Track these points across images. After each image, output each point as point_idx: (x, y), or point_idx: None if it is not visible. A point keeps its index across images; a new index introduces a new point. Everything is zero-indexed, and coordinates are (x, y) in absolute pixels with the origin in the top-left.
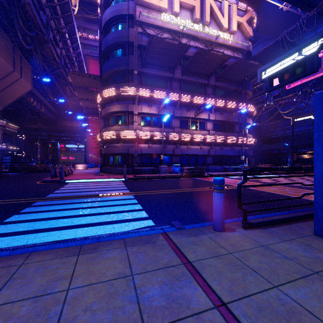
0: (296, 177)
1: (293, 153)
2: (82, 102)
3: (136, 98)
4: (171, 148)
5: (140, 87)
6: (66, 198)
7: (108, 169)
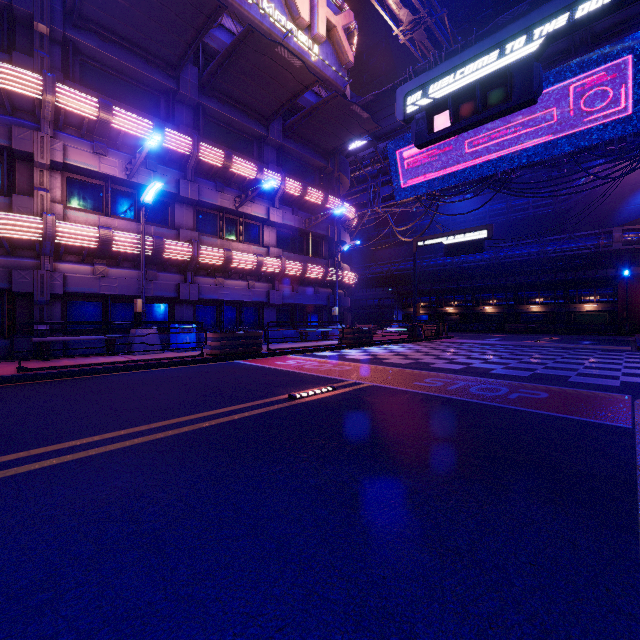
0: (430, 348)
1: (416, 304)
2: None
3: (42, 110)
4: (171, 281)
5: (60, 81)
6: None
7: None
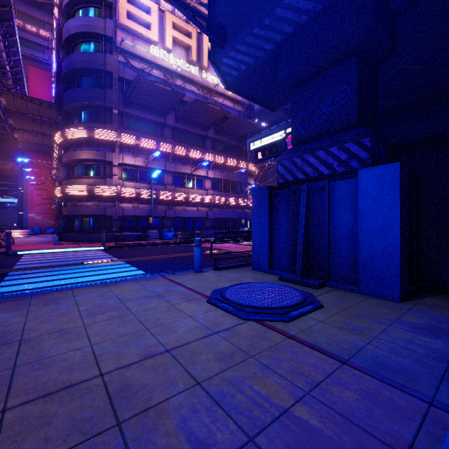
0: None
1: None
2: (19, 134)
3: (116, 144)
4: (163, 209)
5: (121, 131)
6: (44, 268)
7: (75, 236)
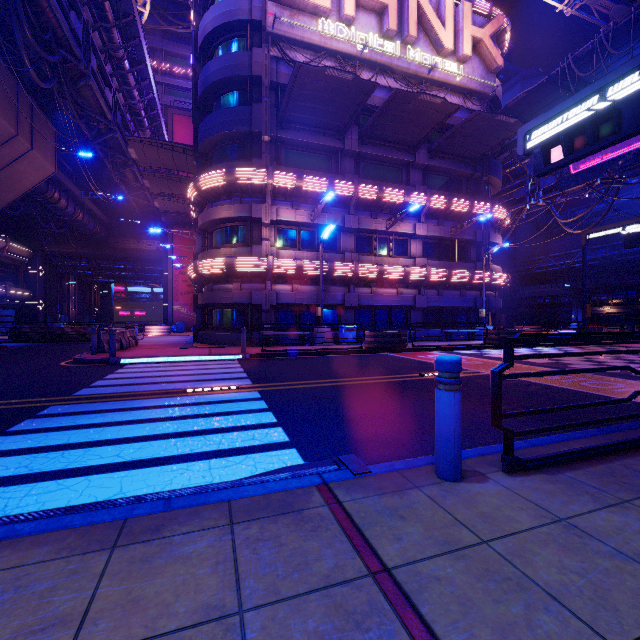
0: None
1: (585, 304)
2: (159, 201)
3: (266, 190)
4: (339, 292)
5: (274, 168)
6: (115, 398)
7: (211, 336)
